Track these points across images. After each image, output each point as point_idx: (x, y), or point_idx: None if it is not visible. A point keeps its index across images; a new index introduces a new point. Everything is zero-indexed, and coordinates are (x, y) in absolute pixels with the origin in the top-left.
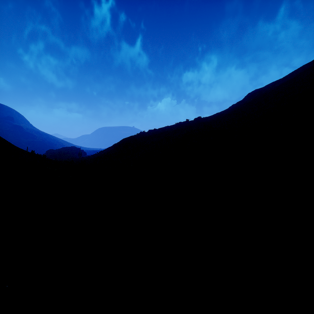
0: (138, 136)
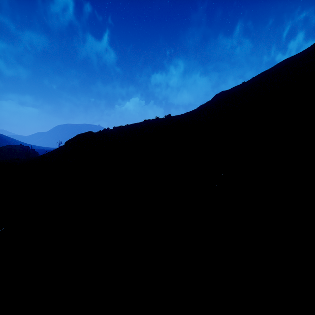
0: (100, 132)
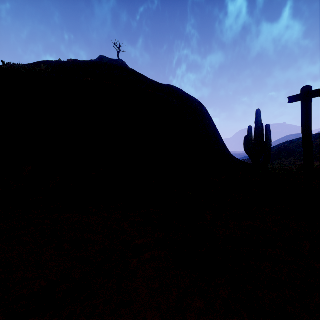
0: (291, 142)
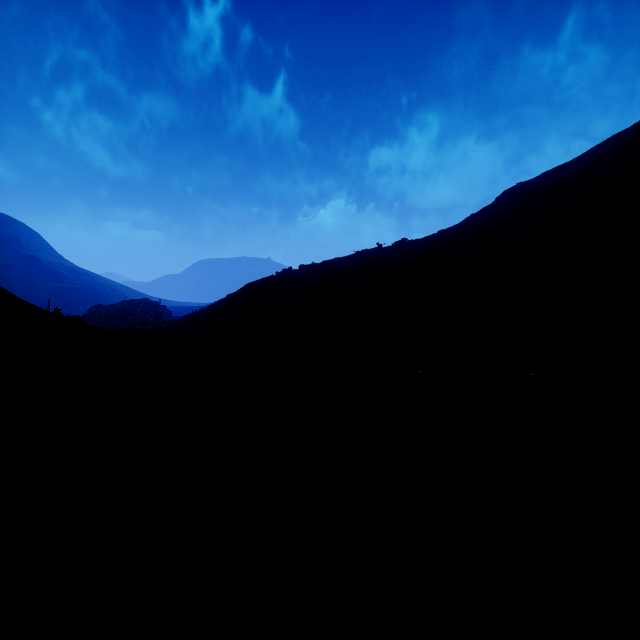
0: (278, 277)
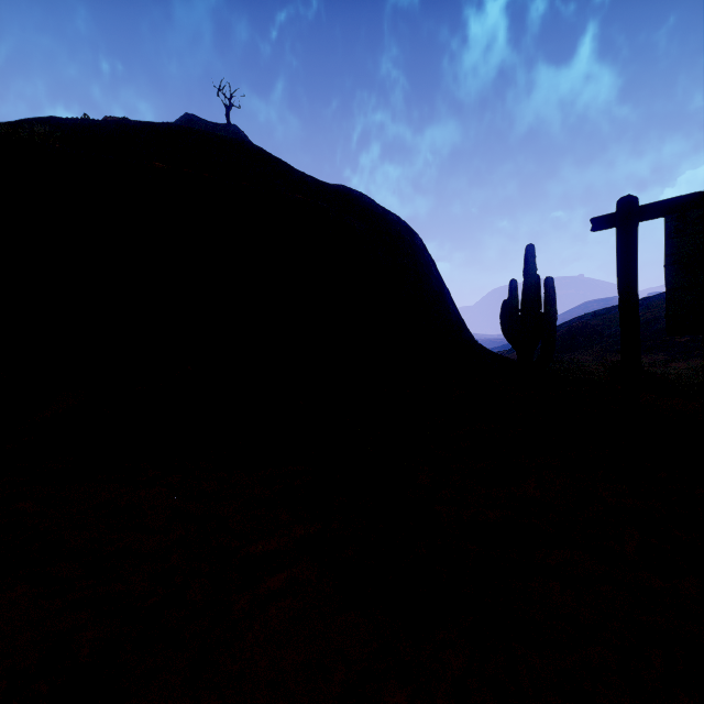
0: (595, 316)
